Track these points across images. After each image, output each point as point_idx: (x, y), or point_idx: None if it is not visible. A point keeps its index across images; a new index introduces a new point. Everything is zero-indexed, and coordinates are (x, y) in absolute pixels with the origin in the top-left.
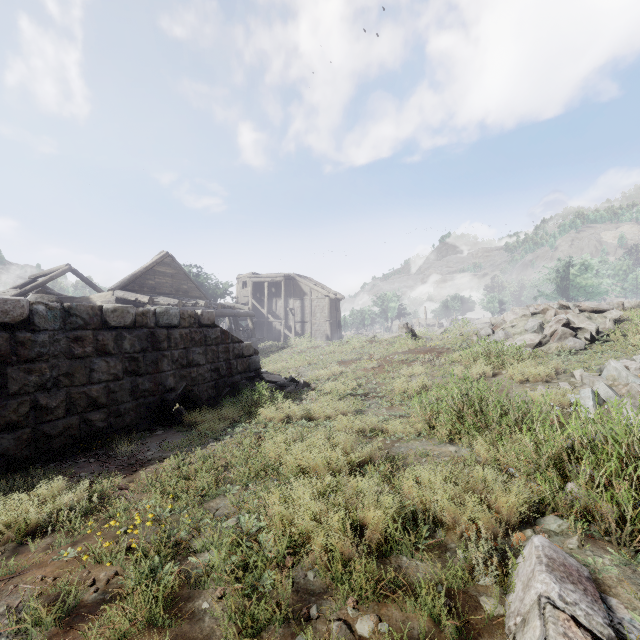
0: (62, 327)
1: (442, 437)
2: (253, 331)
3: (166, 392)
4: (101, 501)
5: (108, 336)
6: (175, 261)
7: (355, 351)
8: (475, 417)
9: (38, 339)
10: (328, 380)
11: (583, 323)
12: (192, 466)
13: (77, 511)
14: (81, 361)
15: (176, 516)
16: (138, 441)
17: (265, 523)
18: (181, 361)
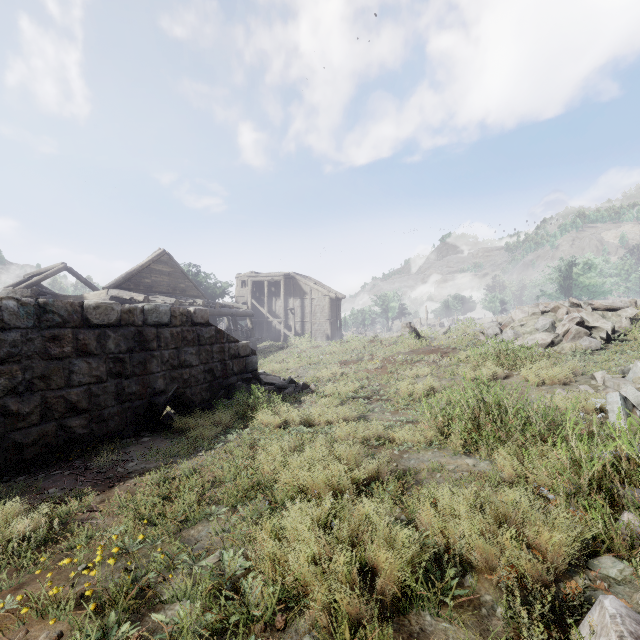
0: (36, 325)
1: (456, 447)
2: (252, 331)
3: (155, 395)
4: (62, 528)
5: (90, 335)
6: (172, 259)
7: (356, 351)
8: (495, 426)
9: (8, 338)
10: (329, 381)
11: (598, 322)
12: (175, 481)
13: (32, 541)
14: (59, 362)
15: (148, 548)
16: (121, 449)
17: (252, 562)
18: (172, 362)
